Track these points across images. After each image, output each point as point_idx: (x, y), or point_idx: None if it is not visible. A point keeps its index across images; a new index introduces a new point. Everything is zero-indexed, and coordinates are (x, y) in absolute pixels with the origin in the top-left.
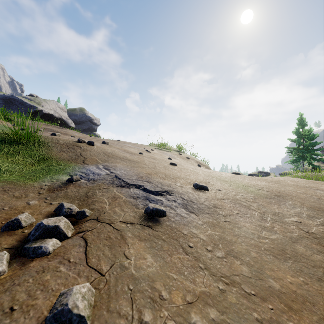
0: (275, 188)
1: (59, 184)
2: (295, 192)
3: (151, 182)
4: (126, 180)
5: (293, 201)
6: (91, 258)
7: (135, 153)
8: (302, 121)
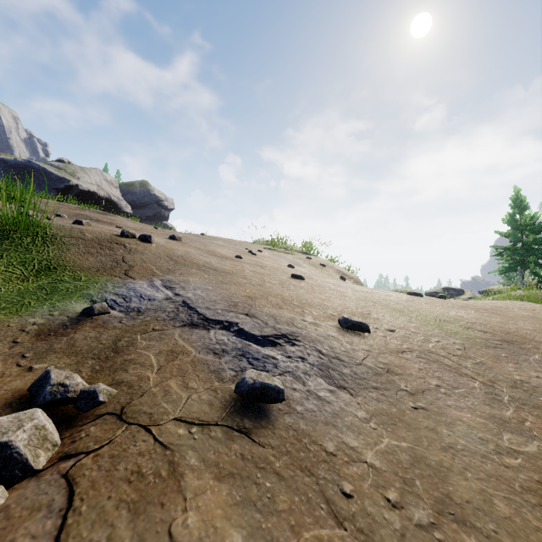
0: (497, 325)
1: (65, 320)
2: (539, 332)
3: (253, 315)
4: (204, 311)
5: (541, 354)
6: None
7: (228, 256)
8: (521, 201)
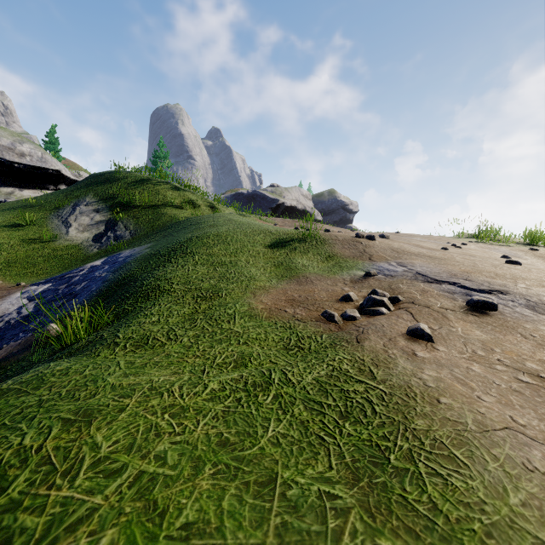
0: None
1: (358, 277)
2: None
3: (470, 280)
4: (433, 277)
5: None
6: (420, 321)
7: (434, 248)
8: None
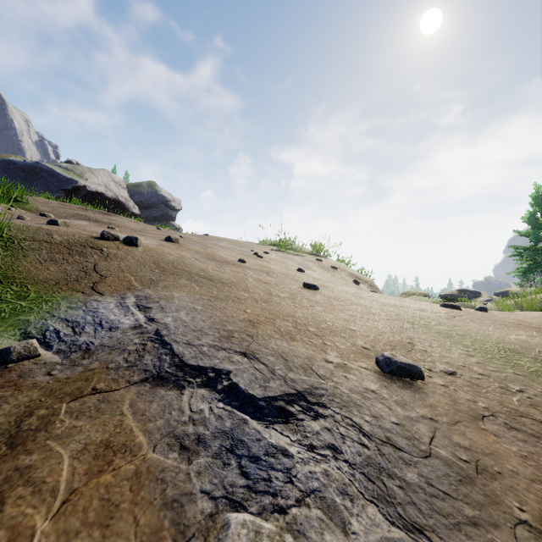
0: None
1: None
2: None
3: (254, 355)
4: (182, 349)
5: None
6: None
7: (230, 260)
8: None
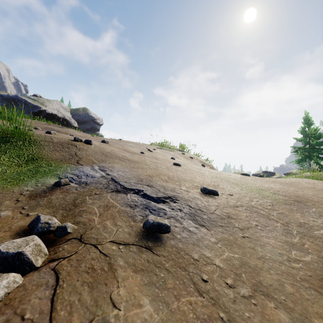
0: (292, 192)
1: (45, 188)
2: (316, 196)
3: (152, 186)
4: (124, 183)
5: (317, 208)
6: (59, 310)
7: (136, 152)
8: (308, 120)
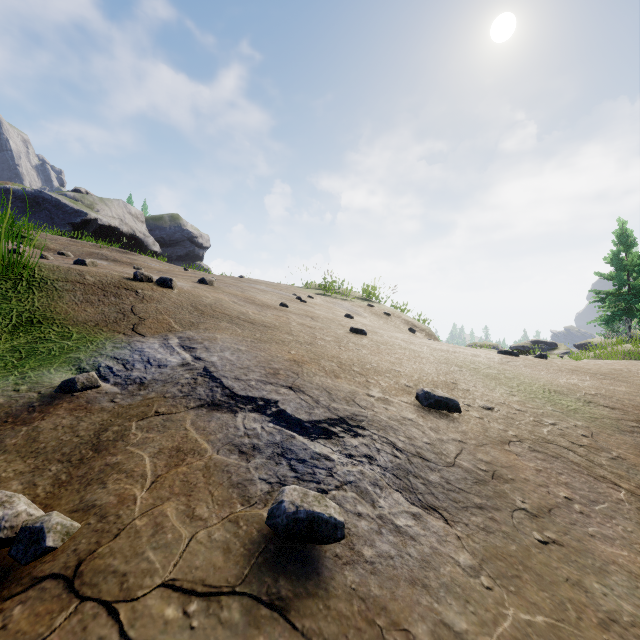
0: (625, 397)
1: (34, 398)
2: None
3: (299, 389)
4: (232, 383)
5: None
6: None
7: (271, 304)
8: (627, 236)
